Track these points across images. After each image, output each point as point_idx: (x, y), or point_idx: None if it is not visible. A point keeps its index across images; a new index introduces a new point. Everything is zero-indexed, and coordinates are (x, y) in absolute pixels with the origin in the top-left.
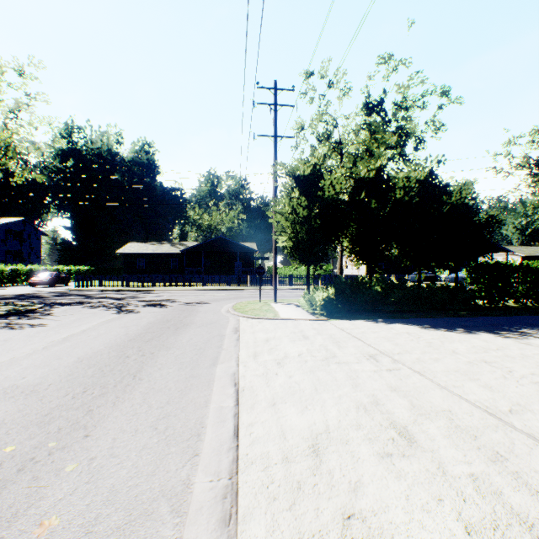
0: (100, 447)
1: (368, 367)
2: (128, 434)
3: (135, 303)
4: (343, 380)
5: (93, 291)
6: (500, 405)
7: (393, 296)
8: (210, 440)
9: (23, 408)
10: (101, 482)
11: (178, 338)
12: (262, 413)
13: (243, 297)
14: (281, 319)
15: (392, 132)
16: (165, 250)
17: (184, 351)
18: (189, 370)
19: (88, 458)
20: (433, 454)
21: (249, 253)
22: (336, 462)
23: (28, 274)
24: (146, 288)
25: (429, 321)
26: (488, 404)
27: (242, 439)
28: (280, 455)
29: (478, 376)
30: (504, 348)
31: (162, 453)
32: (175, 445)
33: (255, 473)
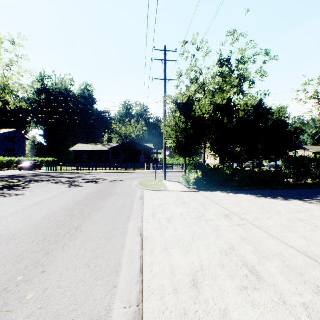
0: (51, 280)
1: (225, 223)
2: (70, 270)
3: (80, 181)
4: (210, 232)
5: (56, 173)
6: (314, 250)
7: (237, 177)
8: (125, 275)
9: (4, 251)
10: (50, 308)
11: (106, 203)
12: (158, 255)
13: (146, 177)
14: (169, 191)
15: (235, 77)
16: (99, 148)
17: (109, 212)
18: (112, 224)
19: (43, 289)
20: (275, 287)
21: (149, 150)
22: (209, 294)
23: (17, 163)
24: (88, 171)
25: (260, 192)
26: (305, 249)
27: (146, 275)
28: (171, 287)
29: (296, 229)
30: (309, 210)
31: (92, 285)
32: (101, 279)
33: (155, 302)
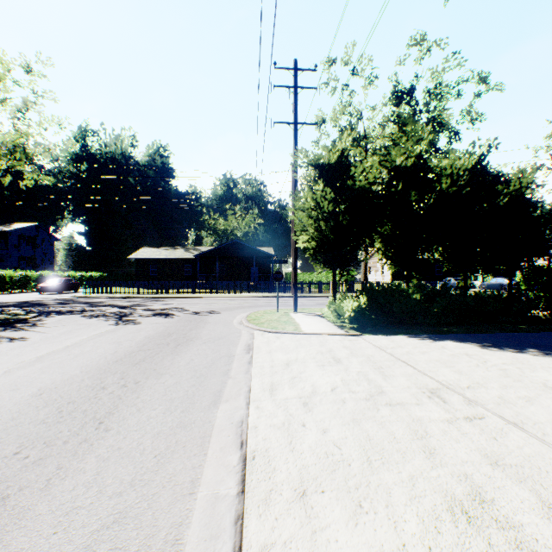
0: None
1: (436, 413)
2: None
3: (139, 312)
4: (406, 439)
5: (101, 298)
6: None
7: (436, 306)
8: None
9: None
10: None
11: (176, 360)
12: (283, 517)
13: (259, 306)
14: (303, 334)
15: (425, 123)
16: (178, 255)
17: (179, 380)
18: (179, 413)
19: None
20: None
21: (266, 259)
22: None
23: (38, 281)
24: (157, 295)
25: (486, 337)
26: None
27: None
28: None
29: None
30: None
31: None
32: None
33: None
